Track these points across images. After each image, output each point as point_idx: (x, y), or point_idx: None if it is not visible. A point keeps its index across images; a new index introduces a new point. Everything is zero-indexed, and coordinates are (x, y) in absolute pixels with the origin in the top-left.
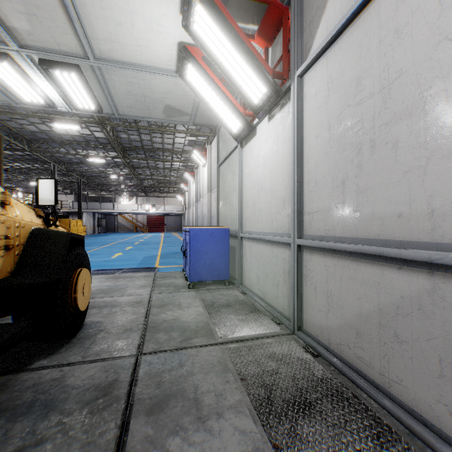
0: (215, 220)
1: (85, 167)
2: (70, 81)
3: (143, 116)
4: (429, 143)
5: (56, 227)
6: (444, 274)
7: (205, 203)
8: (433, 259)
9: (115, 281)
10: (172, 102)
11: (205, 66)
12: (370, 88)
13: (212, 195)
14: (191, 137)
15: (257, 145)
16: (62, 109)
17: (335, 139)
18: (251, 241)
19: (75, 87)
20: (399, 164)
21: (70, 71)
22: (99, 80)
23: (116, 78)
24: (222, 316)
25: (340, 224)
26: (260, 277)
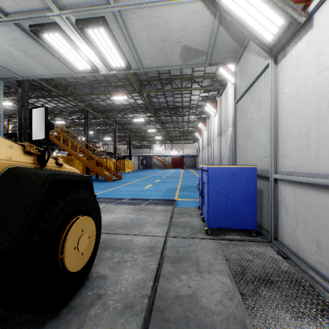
0: (225, 159)
1: (133, 125)
2: (101, 39)
3: (162, 65)
4: None
5: (60, 165)
6: None
7: (216, 145)
8: None
9: (138, 214)
10: (188, 40)
11: None
12: None
13: (222, 138)
14: (203, 93)
15: (315, 42)
16: (103, 72)
17: None
18: (299, 186)
19: (107, 45)
20: None
21: (99, 26)
22: (123, 32)
23: (136, 24)
24: (267, 309)
25: None
26: (326, 247)
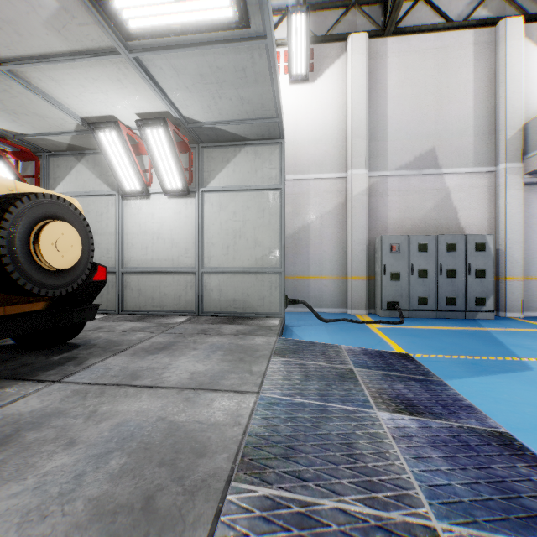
0: None
1: None
2: None
3: None
4: (95, 244)
5: None
6: None
7: None
8: None
9: None
10: None
11: None
12: None
13: None
14: None
15: None
16: None
17: None
18: None
19: None
20: None
21: None
22: None
23: None
24: None
25: None
26: None
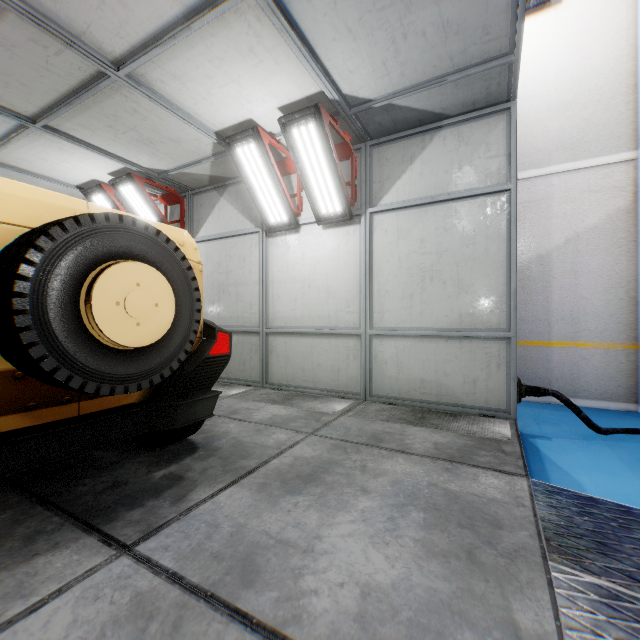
0: None
1: None
2: None
3: None
4: (237, 296)
5: None
6: (240, 334)
7: None
8: (238, 330)
9: None
10: None
11: (117, 202)
12: (223, 270)
13: None
14: None
15: None
16: None
17: (210, 283)
18: None
19: None
20: (231, 301)
21: None
22: None
23: None
24: None
25: (212, 320)
26: None
